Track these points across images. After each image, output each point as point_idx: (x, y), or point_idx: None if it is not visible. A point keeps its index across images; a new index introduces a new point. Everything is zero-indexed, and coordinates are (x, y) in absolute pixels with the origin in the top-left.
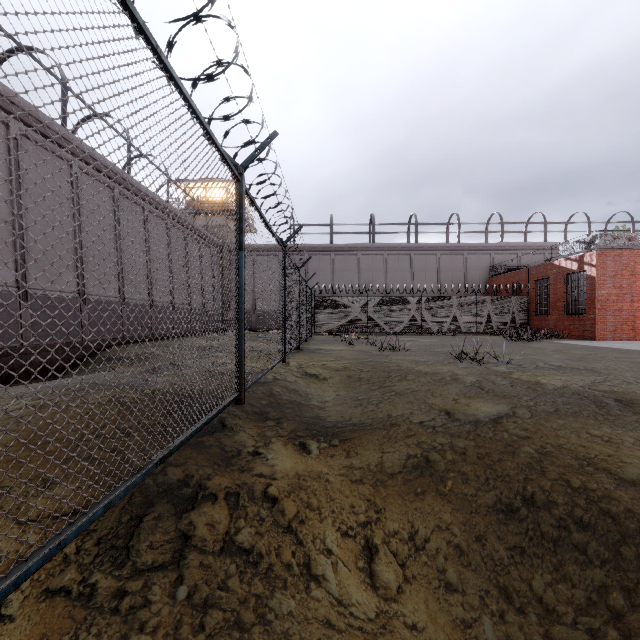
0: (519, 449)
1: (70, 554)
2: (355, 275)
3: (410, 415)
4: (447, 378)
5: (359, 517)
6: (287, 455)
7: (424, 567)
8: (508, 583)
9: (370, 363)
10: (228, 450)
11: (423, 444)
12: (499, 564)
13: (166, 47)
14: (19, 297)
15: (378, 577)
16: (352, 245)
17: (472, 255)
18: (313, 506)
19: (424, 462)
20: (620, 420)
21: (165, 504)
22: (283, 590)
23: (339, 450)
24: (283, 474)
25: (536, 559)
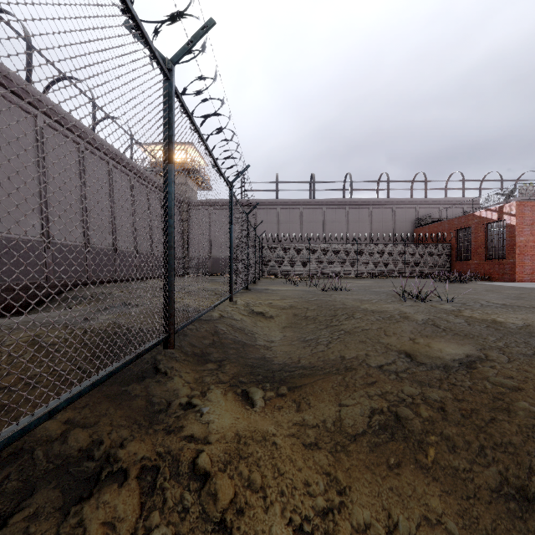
0: (514, 405)
1: None
2: (298, 226)
3: (366, 357)
4: (396, 316)
5: (317, 502)
6: (226, 408)
7: None
8: None
9: (315, 302)
10: (156, 403)
11: (389, 395)
12: None
13: None
14: None
15: None
16: (295, 200)
17: (400, 209)
18: (256, 486)
19: (393, 420)
20: None
21: (50, 491)
22: None
23: (288, 401)
24: (219, 436)
25: None
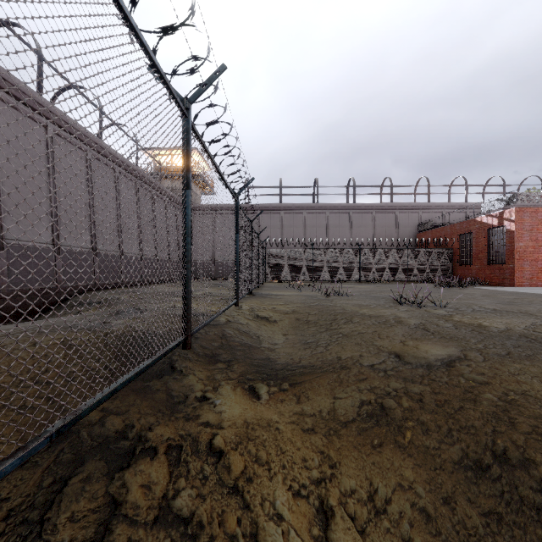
0: (480, 396)
1: None
2: (301, 231)
3: (360, 358)
4: (391, 321)
5: (312, 473)
6: (236, 401)
7: (387, 535)
8: None
9: (317, 307)
10: (175, 396)
11: (376, 389)
12: (474, 534)
13: None
14: None
15: None
16: (299, 205)
17: (403, 213)
18: (262, 460)
19: (379, 409)
20: None
21: (97, 462)
22: None
23: (289, 395)
24: (231, 423)
25: (517, 529)
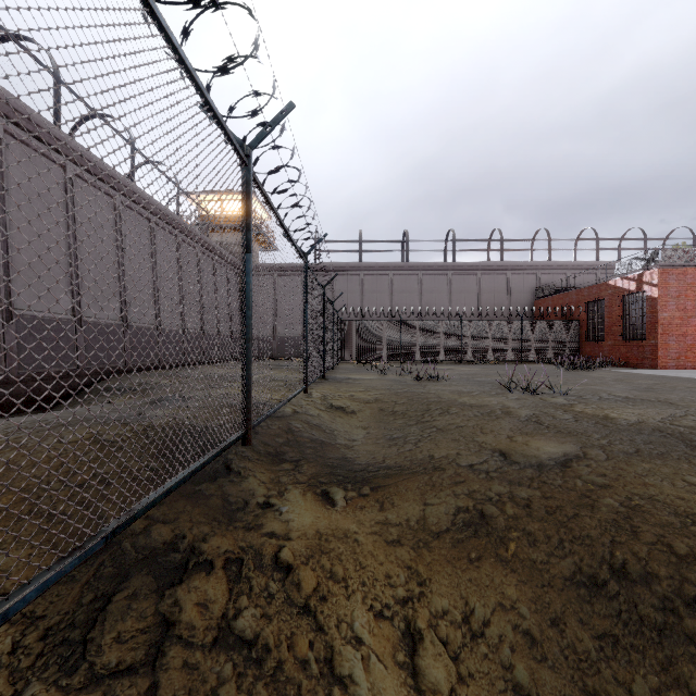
0: (599, 501)
1: (1, 655)
2: (387, 297)
3: (457, 456)
4: (497, 411)
5: (397, 591)
6: (306, 507)
7: (484, 662)
8: (599, 688)
9: (405, 394)
10: (232, 501)
11: (475, 494)
12: (585, 659)
13: None
14: (2, 318)
15: (424, 676)
16: (383, 264)
17: (516, 275)
18: (338, 577)
19: (478, 517)
20: None
21: (144, 577)
22: None
23: (371, 501)
24: (300, 533)
25: (635, 653)
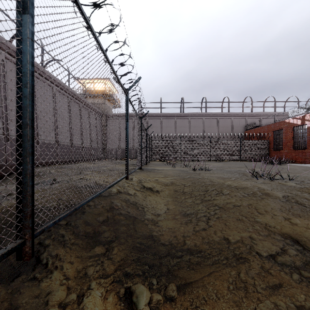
0: None
1: None
2: (173, 129)
3: (252, 243)
4: (258, 193)
5: None
6: None
7: None
8: None
9: (189, 179)
10: None
11: None
12: None
13: None
14: None
15: None
16: (171, 113)
17: (236, 119)
18: None
19: None
20: None
21: None
22: None
23: None
24: None
25: None
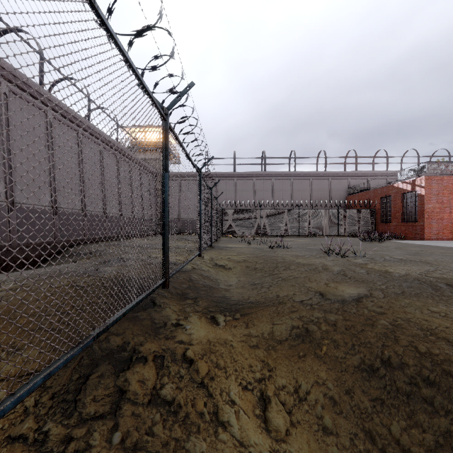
0: (377, 322)
1: (29, 407)
2: (251, 194)
3: (293, 295)
4: (319, 268)
5: (256, 374)
6: (201, 326)
7: (306, 414)
8: (372, 428)
9: (263, 257)
10: (157, 322)
11: (303, 318)
12: (364, 412)
13: (106, 12)
14: (8, 209)
15: (271, 422)
16: (249, 173)
17: (335, 180)
18: (220, 366)
19: (305, 332)
20: (452, 300)
21: (107, 365)
22: (197, 434)
23: (240, 322)
24: (198, 341)
25: (393, 409)
